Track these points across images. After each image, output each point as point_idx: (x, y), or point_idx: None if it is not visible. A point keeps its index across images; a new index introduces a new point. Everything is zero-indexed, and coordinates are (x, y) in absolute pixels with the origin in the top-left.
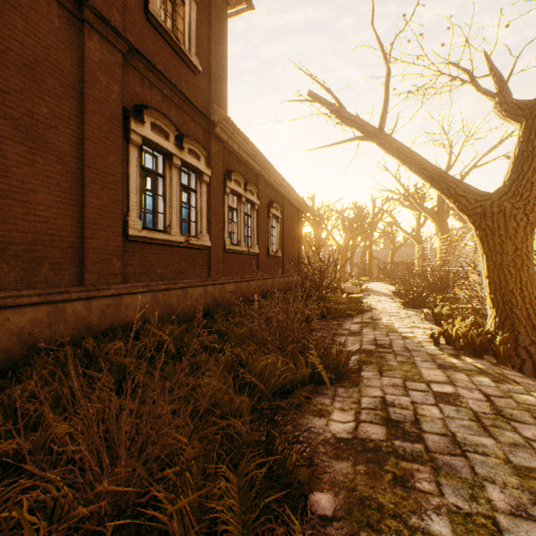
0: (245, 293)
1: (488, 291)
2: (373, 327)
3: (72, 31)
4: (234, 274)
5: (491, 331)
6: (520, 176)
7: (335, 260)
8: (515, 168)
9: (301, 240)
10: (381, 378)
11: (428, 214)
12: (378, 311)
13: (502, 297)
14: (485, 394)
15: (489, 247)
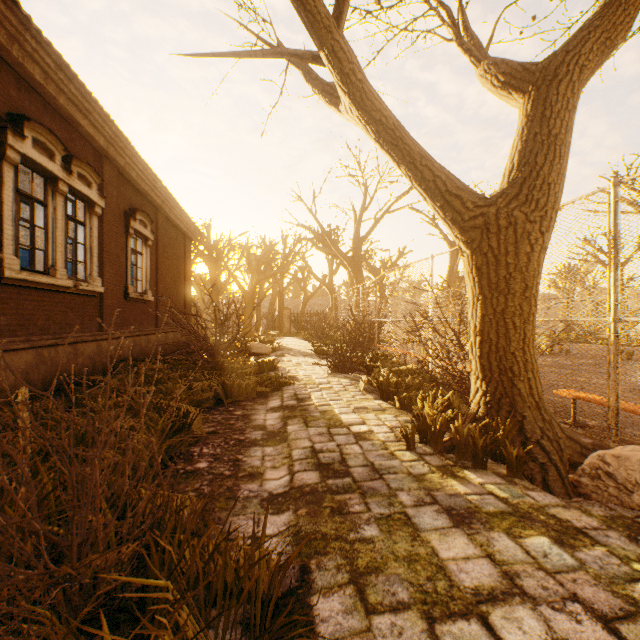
0: (66, 367)
1: (478, 354)
2: (303, 417)
3: None
4: (38, 331)
5: (481, 415)
6: (534, 172)
7: (239, 308)
8: (525, 160)
9: (189, 280)
10: (371, 622)
11: (344, 259)
12: (302, 383)
13: (498, 363)
14: (599, 614)
15: (490, 284)
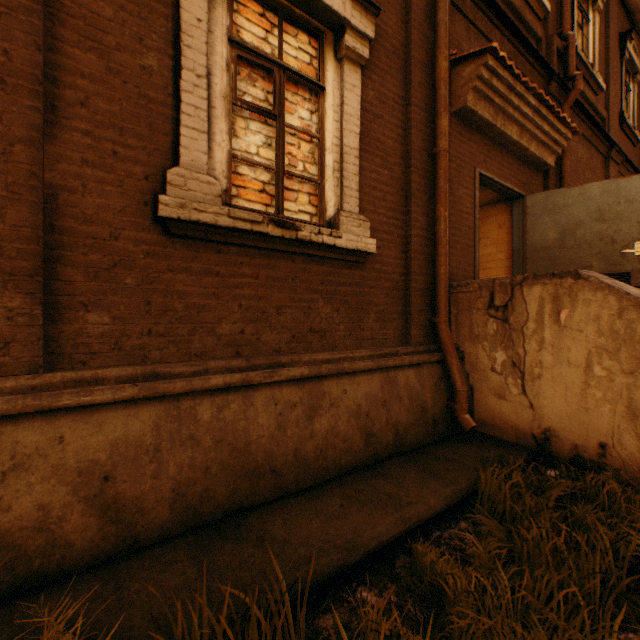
0: None
1: None
2: None
3: (602, 167)
4: None
5: None
6: None
7: None
8: None
9: None
10: None
11: None
12: None
13: None
14: None
15: None
